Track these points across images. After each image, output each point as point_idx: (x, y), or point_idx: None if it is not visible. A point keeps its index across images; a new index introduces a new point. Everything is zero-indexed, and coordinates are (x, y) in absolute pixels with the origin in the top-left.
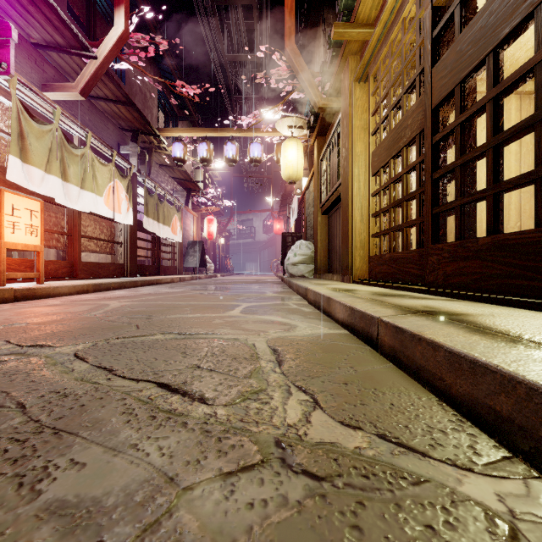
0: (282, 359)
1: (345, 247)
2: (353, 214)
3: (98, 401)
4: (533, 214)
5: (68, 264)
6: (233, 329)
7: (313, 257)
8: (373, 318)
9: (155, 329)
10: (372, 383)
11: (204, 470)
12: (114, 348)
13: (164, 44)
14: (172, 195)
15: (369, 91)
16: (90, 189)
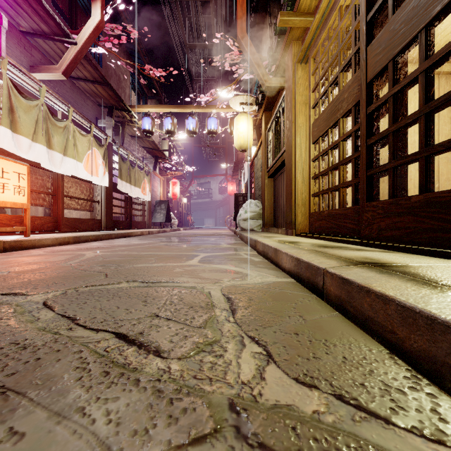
0: (235, 307)
1: (289, 205)
2: (296, 177)
3: (55, 354)
4: (450, 177)
5: (52, 220)
6: (191, 277)
7: (261, 213)
8: (319, 269)
9: (121, 277)
10: (322, 333)
11: (151, 443)
12: (81, 296)
13: (134, 32)
14: (142, 161)
15: (310, 71)
16: (71, 156)
